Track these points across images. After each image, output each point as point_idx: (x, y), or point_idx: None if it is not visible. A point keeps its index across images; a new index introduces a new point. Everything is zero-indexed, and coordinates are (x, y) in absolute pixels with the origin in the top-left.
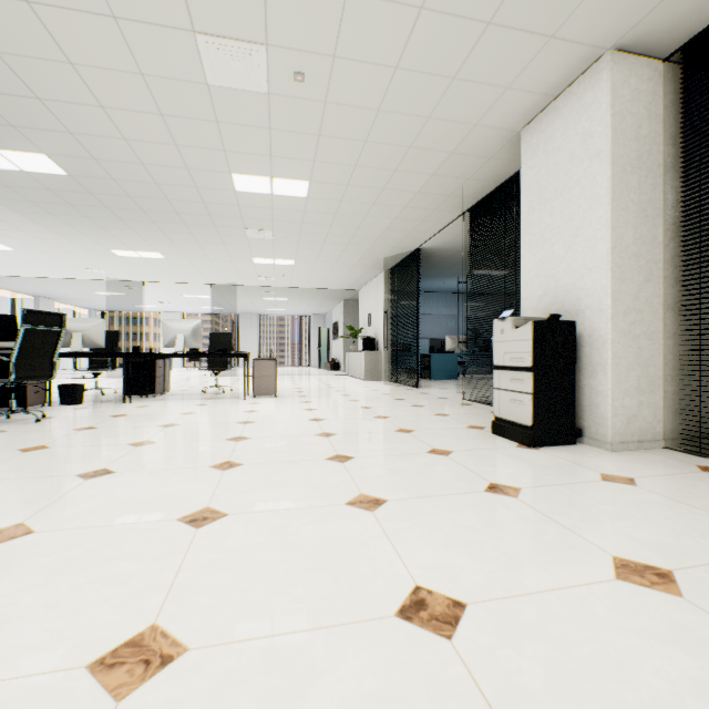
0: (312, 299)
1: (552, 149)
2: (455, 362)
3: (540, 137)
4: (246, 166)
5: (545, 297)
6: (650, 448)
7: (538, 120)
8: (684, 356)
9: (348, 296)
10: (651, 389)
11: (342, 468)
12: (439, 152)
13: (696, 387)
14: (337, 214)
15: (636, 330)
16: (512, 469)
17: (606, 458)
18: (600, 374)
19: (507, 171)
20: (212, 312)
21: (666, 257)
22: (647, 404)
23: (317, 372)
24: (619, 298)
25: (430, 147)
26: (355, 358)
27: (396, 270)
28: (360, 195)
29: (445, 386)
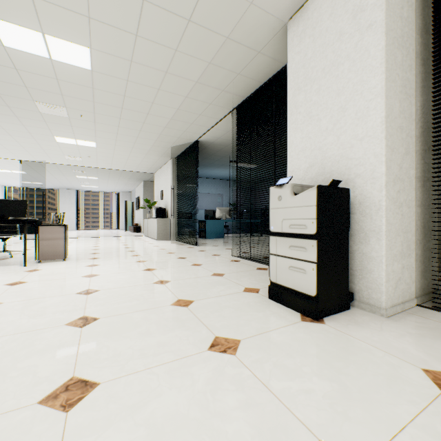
0: (119, 179)
1: (319, 31)
2: (223, 226)
3: (306, 24)
4: (3, 7)
5: (312, 168)
6: (409, 307)
7: (305, 8)
8: (425, 222)
9: (146, 178)
10: (409, 253)
11: (55, 438)
12: (216, 34)
13: (431, 248)
14: (126, 96)
15: (400, 198)
16: (325, 378)
17: (394, 330)
18: (374, 241)
19: (269, 70)
20: (33, 187)
21: (416, 134)
22: (407, 267)
23: (122, 234)
24: (391, 166)
25: (208, 25)
26: (150, 223)
27: (180, 158)
28: (145, 76)
29: (217, 243)
